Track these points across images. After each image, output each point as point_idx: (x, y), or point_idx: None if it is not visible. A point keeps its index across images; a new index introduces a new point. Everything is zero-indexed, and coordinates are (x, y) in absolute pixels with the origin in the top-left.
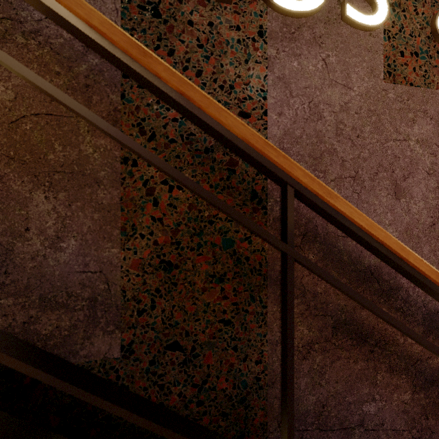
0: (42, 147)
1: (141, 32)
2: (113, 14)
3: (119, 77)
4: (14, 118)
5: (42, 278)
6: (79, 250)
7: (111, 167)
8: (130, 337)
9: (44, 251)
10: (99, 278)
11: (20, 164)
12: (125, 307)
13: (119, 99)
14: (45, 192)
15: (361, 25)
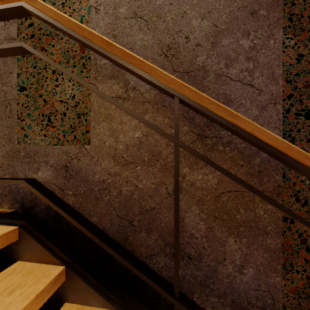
0: (232, 211)
1: (297, 131)
2: (276, 122)
3: (280, 163)
4: (217, 194)
5: (233, 289)
6: (254, 275)
7: (275, 224)
8: None
9: (234, 273)
10: (267, 295)
11: (221, 221)
12: None
13: (281, 178)
14: (234, 238)
15: None
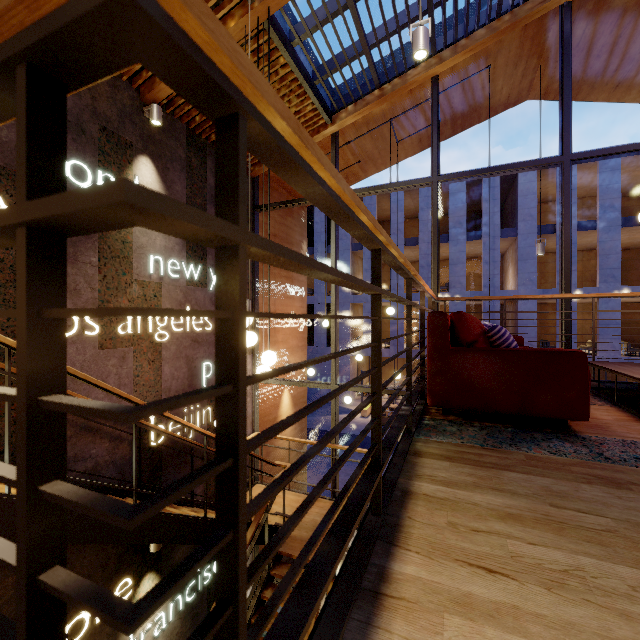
0: None
1: None
2: None
3: None
4: None
5: None
6: None
7: None
8: (3, 448)
9: None
10: None
11: None
12: (1, 439)
13: None
14: None
15: (90, 335)
